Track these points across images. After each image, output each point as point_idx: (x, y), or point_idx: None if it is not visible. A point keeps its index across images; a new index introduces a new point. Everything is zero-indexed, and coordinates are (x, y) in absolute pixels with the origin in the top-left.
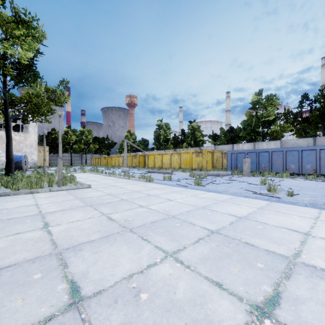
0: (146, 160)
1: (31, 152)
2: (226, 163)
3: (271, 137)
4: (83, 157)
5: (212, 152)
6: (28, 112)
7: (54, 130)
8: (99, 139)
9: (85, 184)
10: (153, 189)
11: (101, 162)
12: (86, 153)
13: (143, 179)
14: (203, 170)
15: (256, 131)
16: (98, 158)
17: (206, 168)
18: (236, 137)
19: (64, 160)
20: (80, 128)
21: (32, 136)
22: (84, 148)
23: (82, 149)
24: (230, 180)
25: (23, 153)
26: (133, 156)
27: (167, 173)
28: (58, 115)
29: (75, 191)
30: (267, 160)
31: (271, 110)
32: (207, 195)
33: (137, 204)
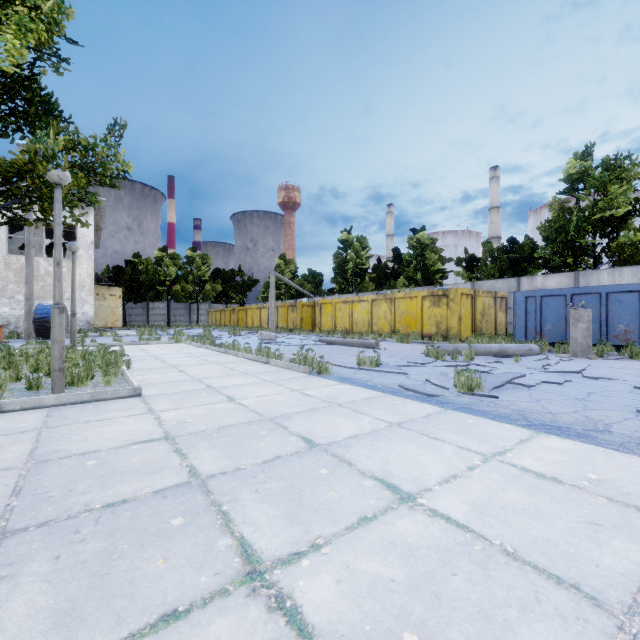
0: (317, 315)
1: (81, 298)
2: (505, 321)
3: (618, 260)
4: (192, 310)
5: (472, 296)
6: (30, 199)
7: (138, 257)
8: (225, 273)
9: (130, 382)
10: (326, 406)
11: (226, 320)
12: (199, 302)
13: (303, 366)
14: (453, 340)
15: (578, 245)
16: (220, 312)
17: (459, 334)
18: (524, 261)
19: (157, 316)
20: (187, 252)
21: (83, 266)
22: (193, 290)
23: (190, 293)
24: (557, 372)
25: (65, 301)
26: (290, 306)
27: (364, 347)
28: (50, 180)
29: (79, 411)
30: (633, 313)
31: (621, 192)
32: (552, 458)
33: (239, 536)
